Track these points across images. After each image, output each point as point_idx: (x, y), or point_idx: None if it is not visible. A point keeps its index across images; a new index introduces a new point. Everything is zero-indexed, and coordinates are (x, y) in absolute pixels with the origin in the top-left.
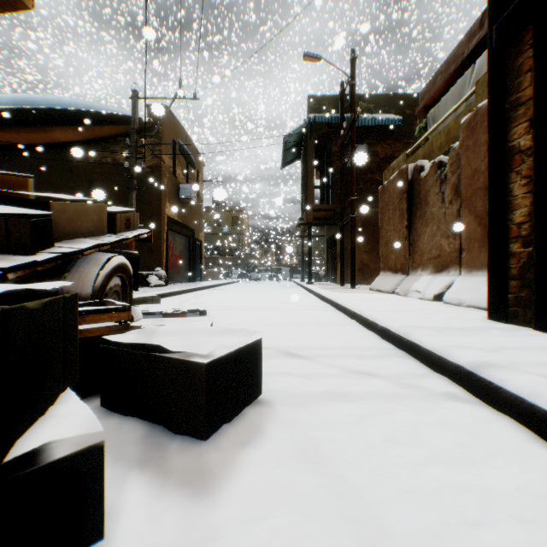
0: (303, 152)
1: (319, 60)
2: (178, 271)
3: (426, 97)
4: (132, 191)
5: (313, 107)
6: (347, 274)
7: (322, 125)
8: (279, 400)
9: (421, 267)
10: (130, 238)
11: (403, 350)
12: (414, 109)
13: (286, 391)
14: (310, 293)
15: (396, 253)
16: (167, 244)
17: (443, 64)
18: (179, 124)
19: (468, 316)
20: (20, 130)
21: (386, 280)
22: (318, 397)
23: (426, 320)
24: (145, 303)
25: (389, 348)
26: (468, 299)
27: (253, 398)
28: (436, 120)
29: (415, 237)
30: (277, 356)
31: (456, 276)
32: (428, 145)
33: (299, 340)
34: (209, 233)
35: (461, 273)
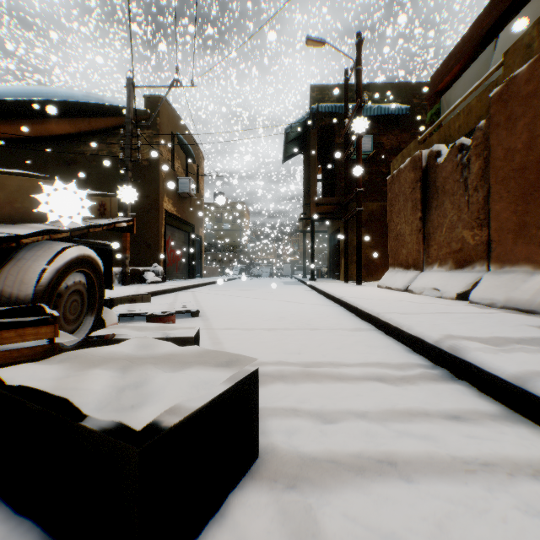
0: (305, 145)
1: (323, 44)
2: (177, 267)
3: (437, 81)
4: (126, 183)
5: (315, 97)
6: (351, 271)
7: (325, 115)
8: (285, 473)
9: (438, 262)
10: (101, 226)
11: (447, 370)
12: (422, 98)
13: (297, 451)
14: (313, 290)
15: (407, 247)
16: (166, 240)
17: (457, 44)
18: (177, 116)
19: (514, 321)
20: (14, 122)
21: (397, 277)
22: (348, 464)
23: (467, 327)
24: (134, 302)
25: (425, 365)
26: (504, 299)
27: (243, 470)
28: (450, 104)
29: (431, 229)
30: (280, 378)
31: (483, 272)
32: (444, 129)
33: (308, 352)
34: (210, 230)
35: (490, 268)
